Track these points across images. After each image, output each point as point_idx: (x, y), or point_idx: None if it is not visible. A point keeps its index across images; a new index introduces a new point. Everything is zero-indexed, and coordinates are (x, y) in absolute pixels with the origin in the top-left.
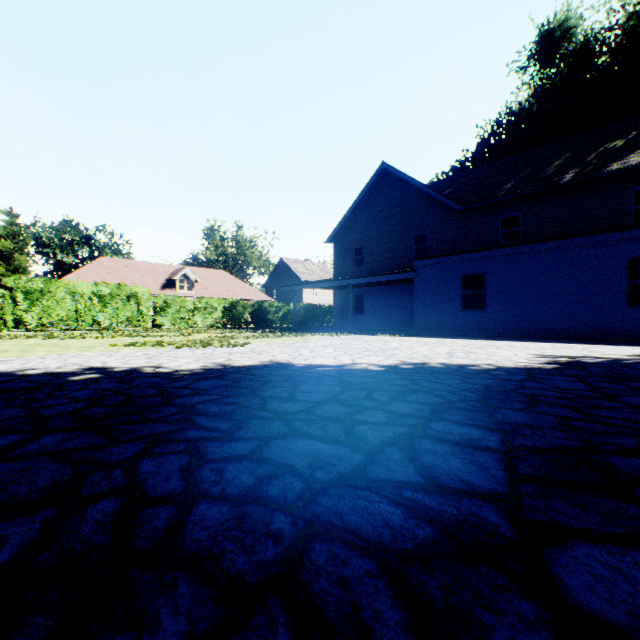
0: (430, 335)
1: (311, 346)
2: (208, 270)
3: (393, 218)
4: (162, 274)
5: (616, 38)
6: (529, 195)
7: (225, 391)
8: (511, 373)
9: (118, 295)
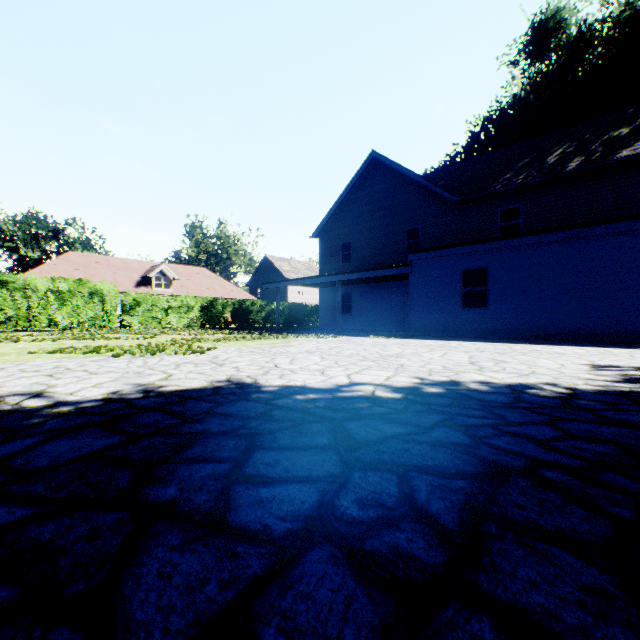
0: (428, 336)
1: (292, 352)
2: (188, 267)
3: (383, 211)
4: (137, 271)
5: (609, 31)
6: (531, 185)
7: (74, 481)
8: (613, 405)
9: (79, 292)
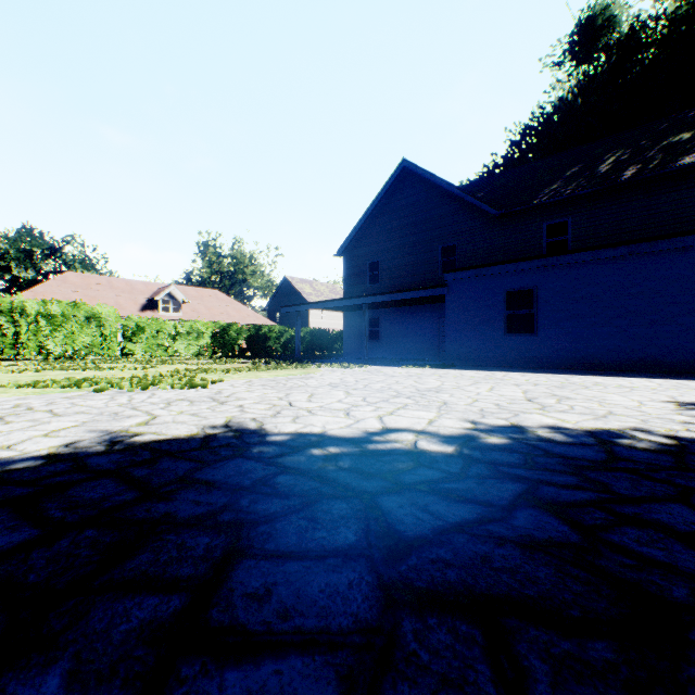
0: (467, 366)
1: (312, 386)
2: (199, 289)
3: (416, 226)
4: (142, 293)
5: (663, 29)
6: (581, 196)
7: None
8: None
9: (75, 316)
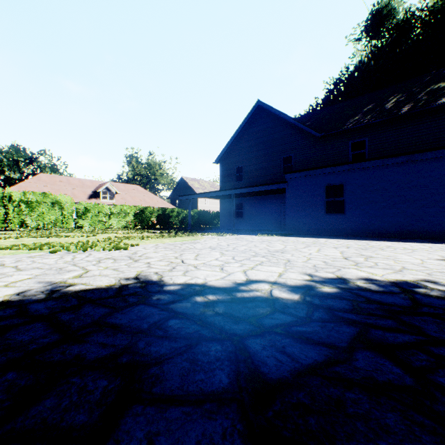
0: (300, 235)
1: (198, 248)
2: (126, 185)
3: (266, 143)
4: (89, 187)
5: (426, 17)
6: (374, 124)
7: None
8: None
9: (44, 202)
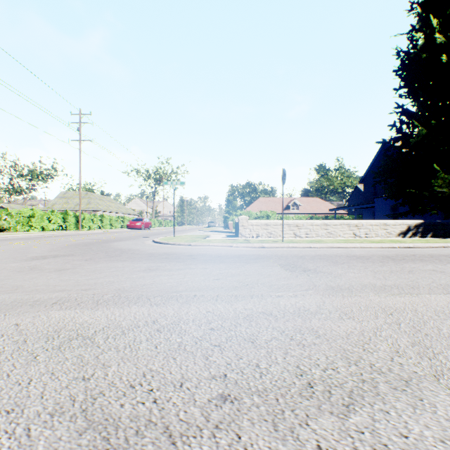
0: None
1: None
2: (307, 198)
3: None
4: (284, 203)
5: None
6: None
7: None
8: None
9: (264, 216)
